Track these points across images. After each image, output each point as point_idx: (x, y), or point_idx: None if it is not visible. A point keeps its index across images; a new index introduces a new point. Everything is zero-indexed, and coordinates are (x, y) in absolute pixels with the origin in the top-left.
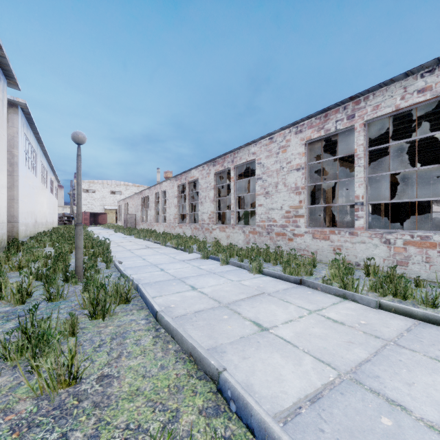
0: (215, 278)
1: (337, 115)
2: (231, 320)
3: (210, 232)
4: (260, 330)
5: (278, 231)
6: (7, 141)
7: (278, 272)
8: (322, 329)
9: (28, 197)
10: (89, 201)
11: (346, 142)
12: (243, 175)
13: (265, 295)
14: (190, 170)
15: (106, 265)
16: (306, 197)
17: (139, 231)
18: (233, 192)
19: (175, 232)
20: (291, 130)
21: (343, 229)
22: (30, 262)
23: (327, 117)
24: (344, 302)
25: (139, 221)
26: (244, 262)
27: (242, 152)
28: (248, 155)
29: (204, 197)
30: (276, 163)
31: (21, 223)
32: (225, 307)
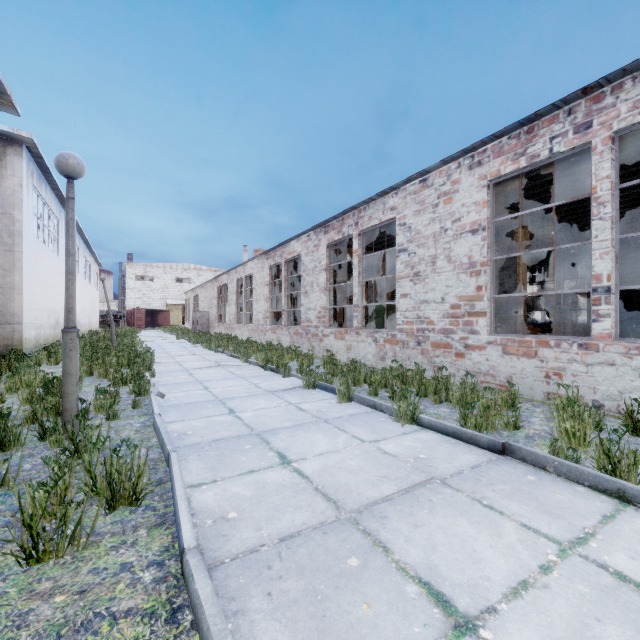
0: (328, 432)
1: (553, 127)
2: (368, 575)
3: (320, 340)
4: (453, 627)
5: (437, 340)
6: (4, 198)
7: (451, 424)
8: (629, 631)
9: (42, 286)
10: (144, 293)
11: (557, 184)
12: (373, 249)
13: (436, 484)
14: (289, 241)
15: (132, 402)
16: (489, 280)
17: (212, 337)
18: (357, 275)
19: (266, 338)
20: (462, 162)
21: (566, 339)
22: (13, 392)
23: (533, 132)
24: (628, 512)
25: (213, 322)
26: (379, 395)
27: (372, 207)
28: (383, 211)
29: (310, 284)
30: (432, 223)
31: (28, 326)
32: (350, 524)
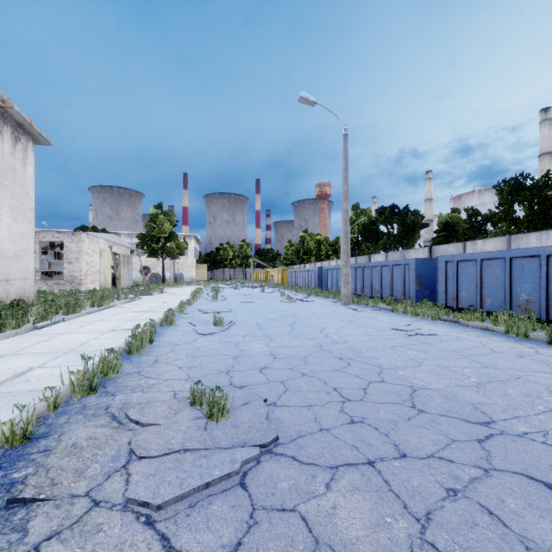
0: None
1: None
2: None
3: None
4: None
5: None
6: None
7: None
8: None
9: None
10: None
11: None
12: None
13: None
14: None
15: None
16: None
17: None
18: None
19: None
20: None
21: None
22: None
23: None
24: None
25: None
26: None
27: None
28: None
29: None
30: None
31: None
32: None
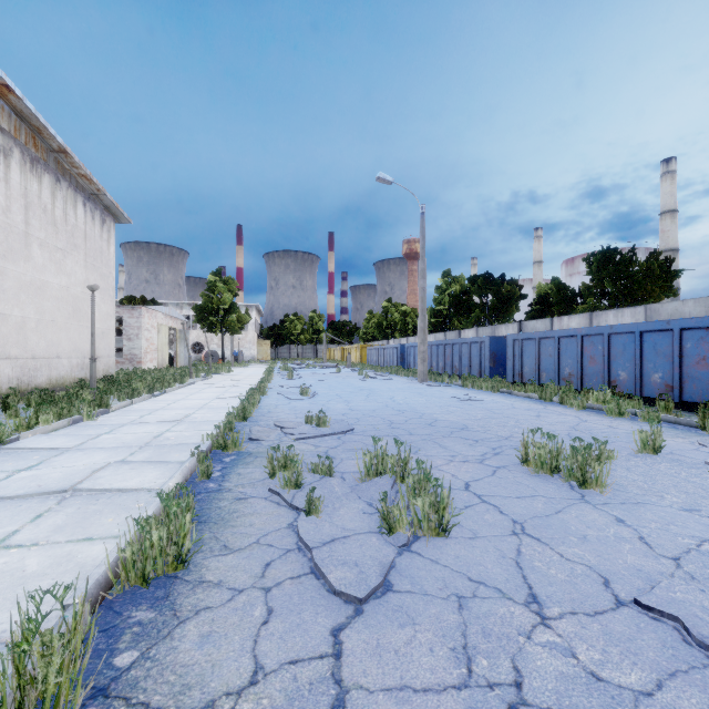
0: None
1: None
2: None
3: None
4: None
5: None
6: None
7: None
8: None
9: None
10: None
11: None
12: None
13: None
14: None
15: None
16: None
17: None
18: None
19: None
20: None
21: None
22: None
23: None
24: None
25: None
26: None
27: None
28: None
29: None
30: None
31: None
32: None
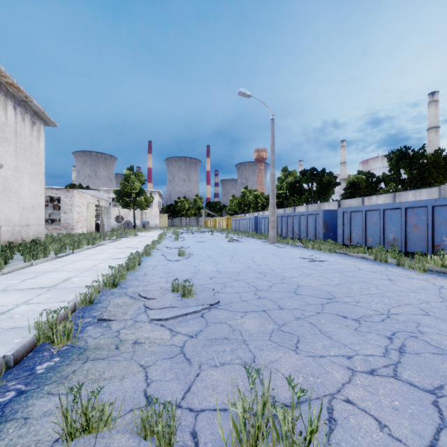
0: None
1: None
2: None
3: None
4: None
5: None
6: None
7: None
8: None
9: None
10: None
11: None
12: None
13: None
14: None
15: None
16: None
17: None
18: None
19: None
20: None
21: None
22: None
23: None
24: None
25: None
26: None
27: None
28: None
29: None
30: None
31: None
32: None
